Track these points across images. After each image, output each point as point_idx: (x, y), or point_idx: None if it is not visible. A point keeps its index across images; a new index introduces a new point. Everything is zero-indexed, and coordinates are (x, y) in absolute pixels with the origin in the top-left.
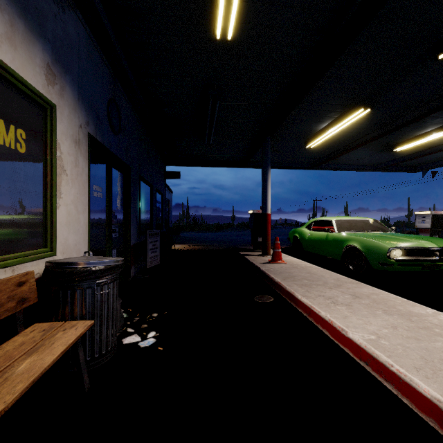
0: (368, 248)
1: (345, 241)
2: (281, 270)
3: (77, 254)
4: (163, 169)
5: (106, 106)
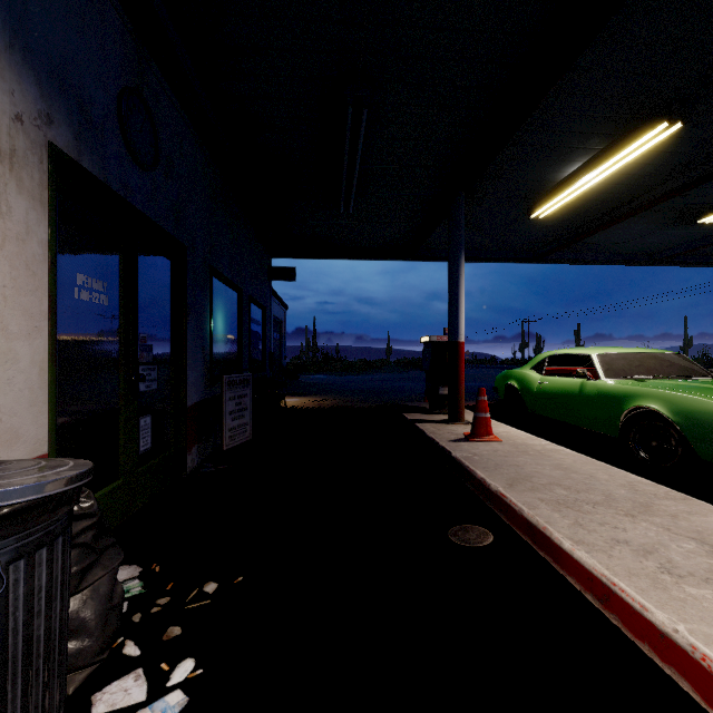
0: (690, 414)
1: (628, 397)
2: (496, 458)
3: (2, 442)
4: (266, 264)
5: (116, 99)
